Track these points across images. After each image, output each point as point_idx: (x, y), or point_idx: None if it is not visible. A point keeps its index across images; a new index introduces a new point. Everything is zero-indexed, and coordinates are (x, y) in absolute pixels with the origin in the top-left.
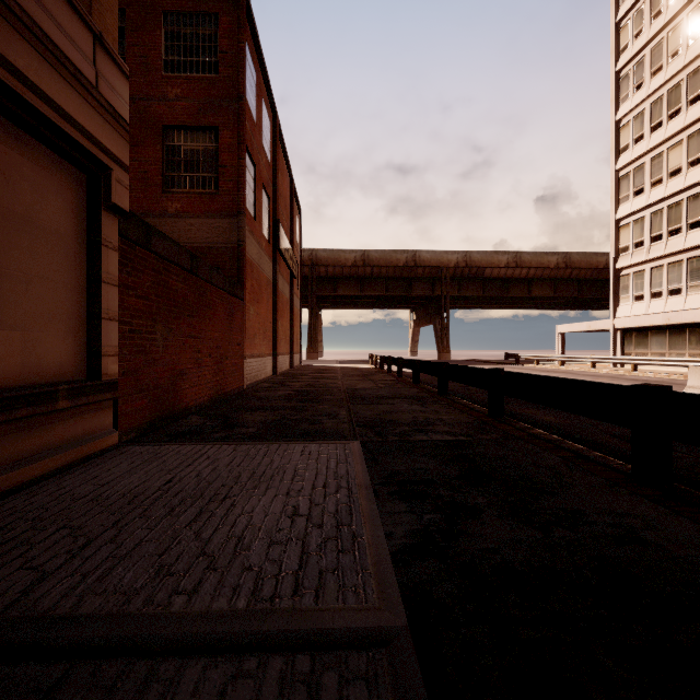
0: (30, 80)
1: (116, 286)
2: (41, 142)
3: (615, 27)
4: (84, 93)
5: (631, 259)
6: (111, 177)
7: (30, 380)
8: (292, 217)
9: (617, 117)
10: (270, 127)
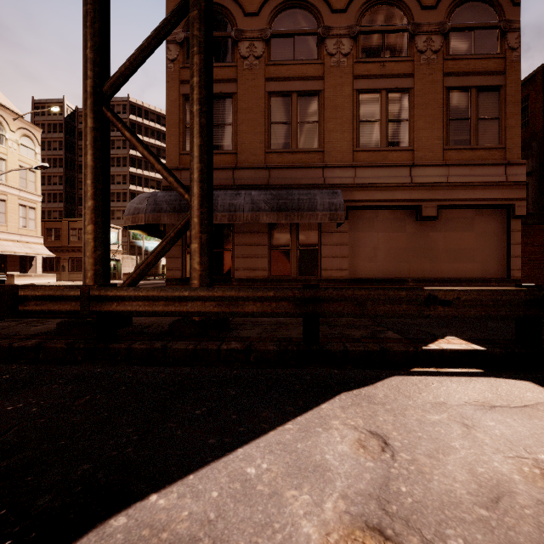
0: (480, 198)
1: (519, 244)
2: (487, 209)
3: None
4: (500, 187)
5: None
6: (514, 207)
7: (484, 276)
8: None
9: None
10: None
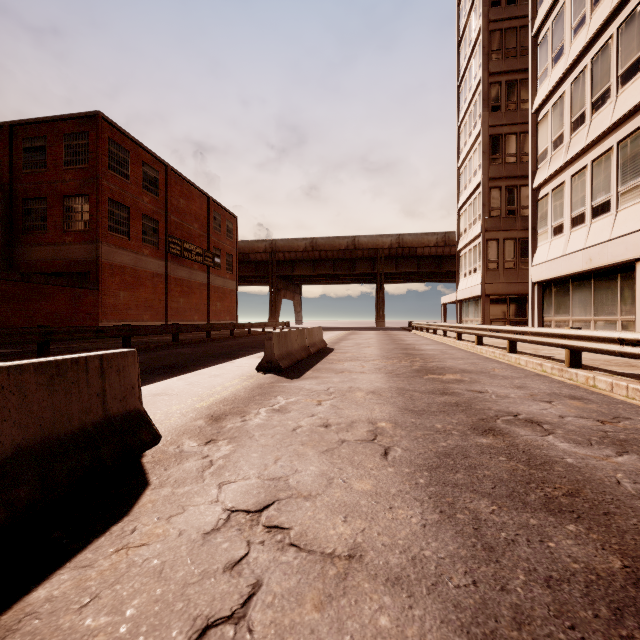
0: None
1: None
2: None
3: (457, 51)
4: None
5: (462, 243)
6: None
7: None
8: (209, 224)
9: (458, 125)
10: (161, 175)
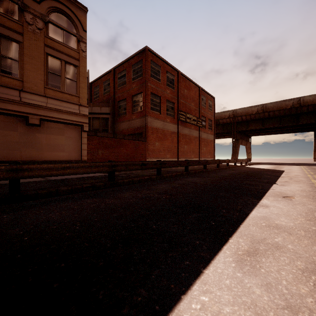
0: (66, 119)
1: (86, 144)
2: (71, 125)
3: None
4: (77, 115)
5: None
6: (83, 126)
7: (70, 159)
8: (199, 103)
9: None
10: (175, 77)
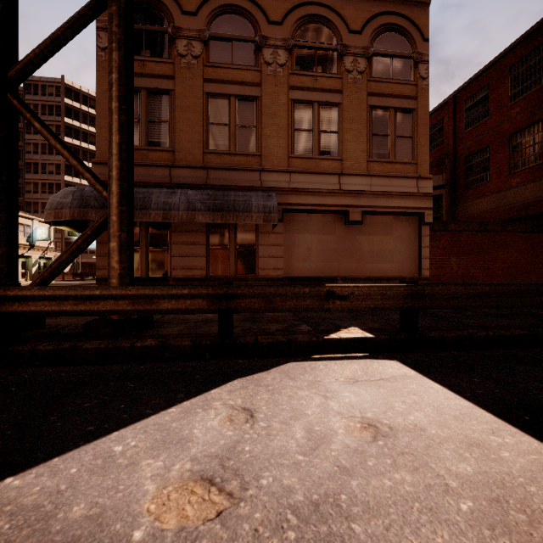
0: (397, 206)
1: (428, 247)
2: (403, 216)
3: None
4: (413, 197)
5: None
6: (424, 215)
7: (401, 275)
8: None
9: None
10: None
